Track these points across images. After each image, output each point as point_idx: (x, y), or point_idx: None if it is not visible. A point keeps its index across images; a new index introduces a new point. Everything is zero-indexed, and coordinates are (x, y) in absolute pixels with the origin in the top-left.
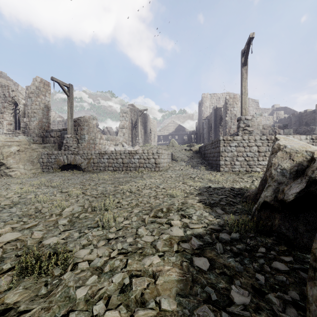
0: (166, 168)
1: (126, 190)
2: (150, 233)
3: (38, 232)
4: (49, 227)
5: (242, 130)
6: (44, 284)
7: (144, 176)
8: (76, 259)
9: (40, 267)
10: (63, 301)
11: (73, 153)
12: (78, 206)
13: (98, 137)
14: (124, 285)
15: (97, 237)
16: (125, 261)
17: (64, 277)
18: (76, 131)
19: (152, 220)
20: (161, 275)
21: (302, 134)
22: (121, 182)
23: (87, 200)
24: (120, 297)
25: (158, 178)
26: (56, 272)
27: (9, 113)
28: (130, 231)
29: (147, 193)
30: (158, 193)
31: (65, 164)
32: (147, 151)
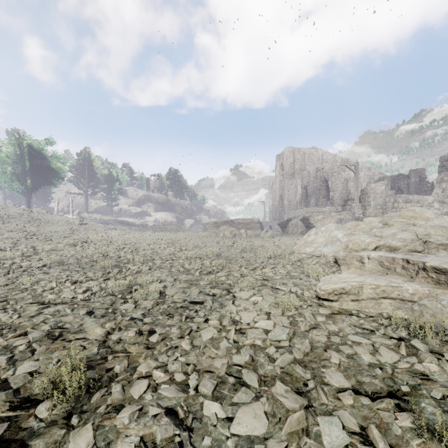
0: None
1: None
2: None
3: None
4: None
5: None
6: None
7: None
8: None
9: None
10: None
11: (355, 218)
12: None
13: (391, 201)
14: None
15: None
16: None
17: None
18: (363, 199)
19: None
20: None
21: None
22: None
23: None
24: None
25: None
26: None
27: (323, 189)
28: None
29: None
30: None
31: None
32: None
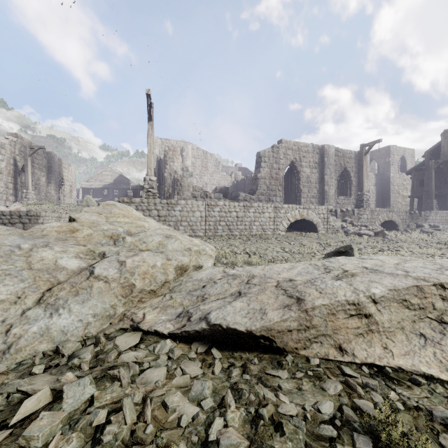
0: None
1: None
2: None
3: None
4: None
5: (146, 191)
6: None
7: None
8: None
9: None
10: None
11: None
12: None
13: None
14: None
15: None
16: None
17: None
18: None
19: None
20: None
21: (233, 199)
22: None
23: None
24: None
25: None
26: None
27: None
28: None
29: None
30: None
31: None
32: (10, 213)
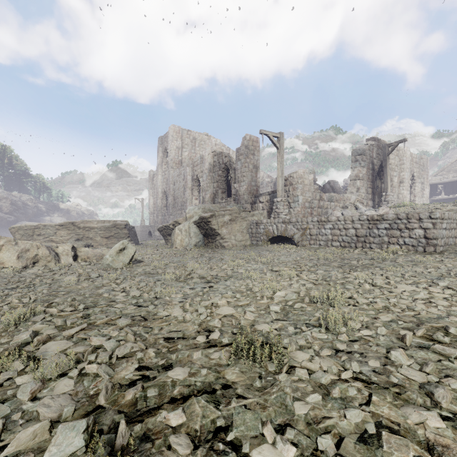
0: (455, 247)
1: (364, 281)
2: (417, 365)
3: (250, 312)
4: (261, 310)
5: None
6: (258, 375)
7: (399, 260)
8: (292, 361)
9: (254, 354)
10: (278, 407)
11: (283, 221)
12: (291, 292)
13: (317, 198)
14: (365, 432)
15: (319, 341)
16: (365, 394)
17: (279, 378)
18: (287, 192)
19: (422, 343)
20: (449, 456)
21: None
22: (353, 265)
23: (303, 285)
24: (359, 447)
25: (432, 265)
26: (270, 367)
27: (222, 181)
28: (374, 349)
29: (407, 291)
30: (433, 295)
31: (274, 236)
32: (407, 216)
